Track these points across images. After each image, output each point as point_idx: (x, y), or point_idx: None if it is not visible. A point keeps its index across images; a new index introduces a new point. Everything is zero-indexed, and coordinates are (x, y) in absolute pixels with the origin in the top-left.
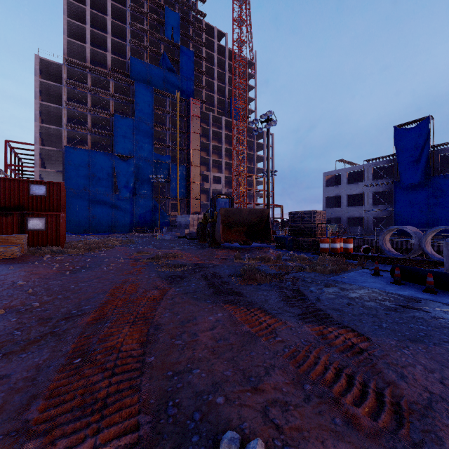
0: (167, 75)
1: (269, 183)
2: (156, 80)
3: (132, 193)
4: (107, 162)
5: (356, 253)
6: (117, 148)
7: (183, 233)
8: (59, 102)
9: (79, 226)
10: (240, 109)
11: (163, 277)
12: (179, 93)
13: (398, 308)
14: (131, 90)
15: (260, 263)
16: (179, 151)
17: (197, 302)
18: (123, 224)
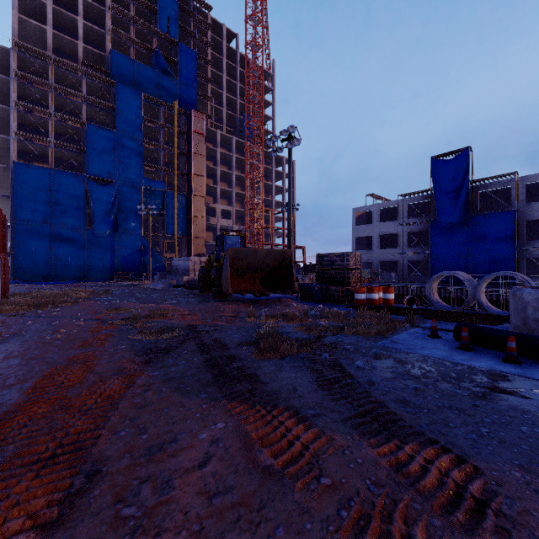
0: (161, 78)
1: (291, 217)
2: (146, 83)
3: (114, 229)
4: (77, 186)
5: (397, 305)
6: (92, 168)
7: (181, 280)
8: (6, 101)
9: (36, 271)
10: (255, 128)
11: (138, 350)
12: (177, 102)
13: (486, 392)
14: (112, 93)
15: (282, 322)
16: (178, 177)
17: (184, 399)
18: (101, 270)
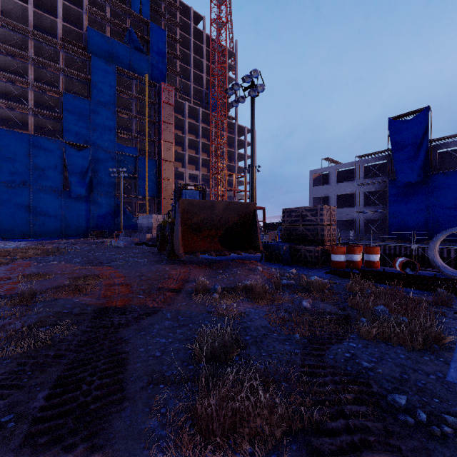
0: (134, 54)
1: (253, 171)
2: (120, 58)
3: (89, 190)
4: (55, 151)
5: (385, 269)
6: (68, 134)
7: (144, 238)
8: None
9: (15, 229)
10: (219, 98)
11: None
12: (148, 75)
13: None
14: (88, 66)
15: (245, 301)
16: (149, 144)
17: None
18: (77, 228)
